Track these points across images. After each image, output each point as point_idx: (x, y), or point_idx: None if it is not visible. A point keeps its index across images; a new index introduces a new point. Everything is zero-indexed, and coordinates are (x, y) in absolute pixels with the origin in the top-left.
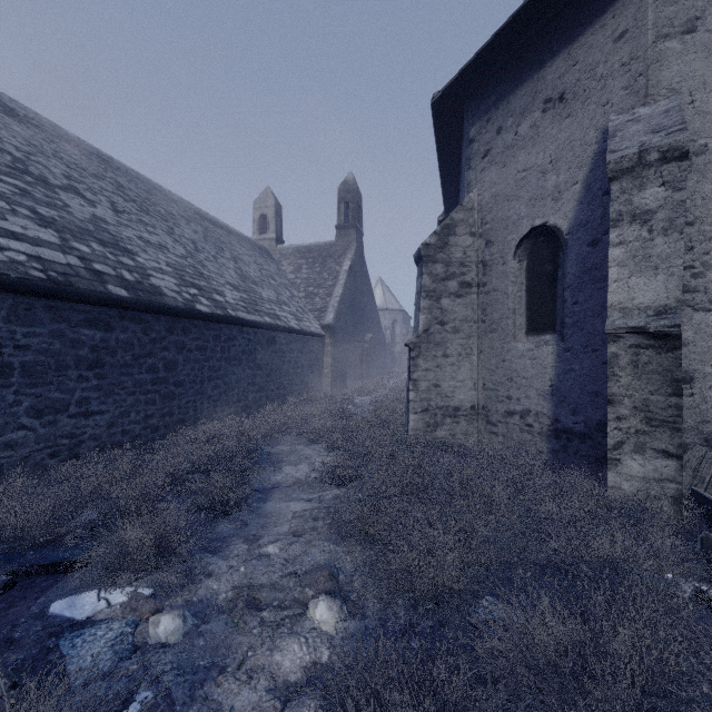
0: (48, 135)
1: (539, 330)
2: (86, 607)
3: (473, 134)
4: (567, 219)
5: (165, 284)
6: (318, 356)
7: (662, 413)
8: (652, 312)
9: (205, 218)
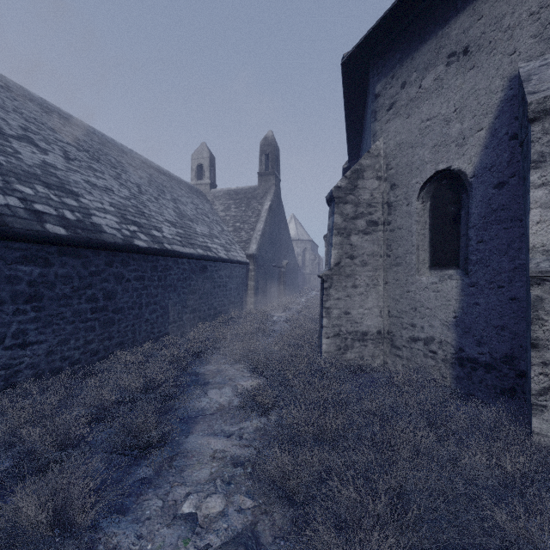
0: (13, 94)
1: (442, 265)
2: None
3: (378, 89)
4: (472, 163)
5: (106, 222)
6: (244, 280)
7: None
8: None
9: (151, 166)
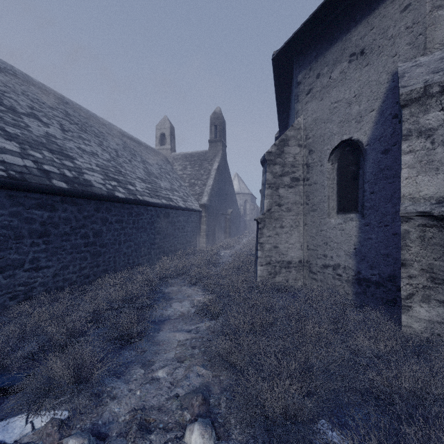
0: (20, 80)
1: (346, 211)
2: (15, 431)
3: (300, 78)
4: (367, 135)
5: (94, 178)
6: (197, 224)
7: (443, 274)
8: (434, 200)
9: (124, 135)
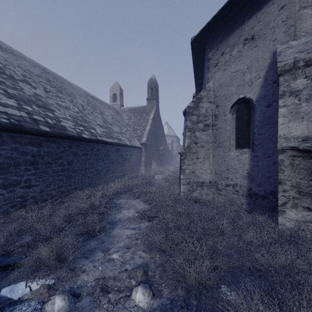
0: (16, 57)
1: (241, 147)
2: (19, 292)
3: (210, 55)
4: (255, 95)
5: (68, 125)
6: (139, 157)
7: (306, 189)
8: (300, 139)
9: (88, 95)
